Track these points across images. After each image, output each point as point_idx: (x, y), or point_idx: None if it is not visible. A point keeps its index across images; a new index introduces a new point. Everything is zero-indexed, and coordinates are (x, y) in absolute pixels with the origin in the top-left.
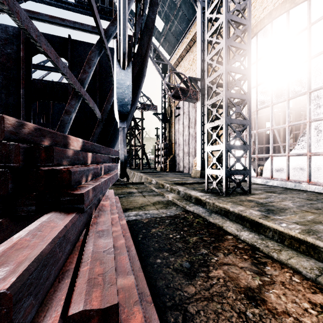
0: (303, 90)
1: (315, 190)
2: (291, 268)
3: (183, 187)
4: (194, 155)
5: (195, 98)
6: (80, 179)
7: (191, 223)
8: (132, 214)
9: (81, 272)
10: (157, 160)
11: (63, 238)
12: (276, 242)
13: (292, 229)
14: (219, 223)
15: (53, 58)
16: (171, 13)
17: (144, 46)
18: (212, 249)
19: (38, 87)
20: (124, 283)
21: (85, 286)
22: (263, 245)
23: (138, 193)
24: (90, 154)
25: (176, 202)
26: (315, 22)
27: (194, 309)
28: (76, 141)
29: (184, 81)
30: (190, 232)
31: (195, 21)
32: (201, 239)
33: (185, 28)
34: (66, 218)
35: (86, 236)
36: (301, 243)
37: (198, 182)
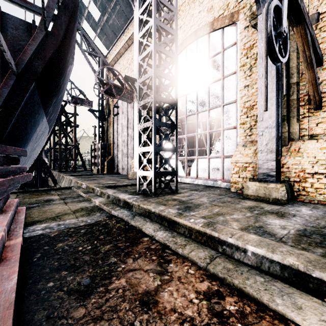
0: (219, 103)
1: (226, 186)
2: (191, 260)
3: (114, 190)
4: (132, 157)
5: (130, 98)
6: None
7: (110, 229)
8: (40, 227)
9: None
10: (93, 161)
11: None
12: (184, 237)
13: (197, 224)
14: (139, 225)
15: None
16: (108, 5)
17: (61, 27)
18: (123, 255)
19: None
20: None
21: None
22: (173, 242)
23: (59, 200)
24: None
25: (103, 207)
26: (226, 48)
27: None
28: None
29: (119, 79)
30: (105, 241)
31: (133, 21)
32: (114, 247)
33: (123, 25)
34: None
35: None
36: (203, 235)
37: (132, 184)
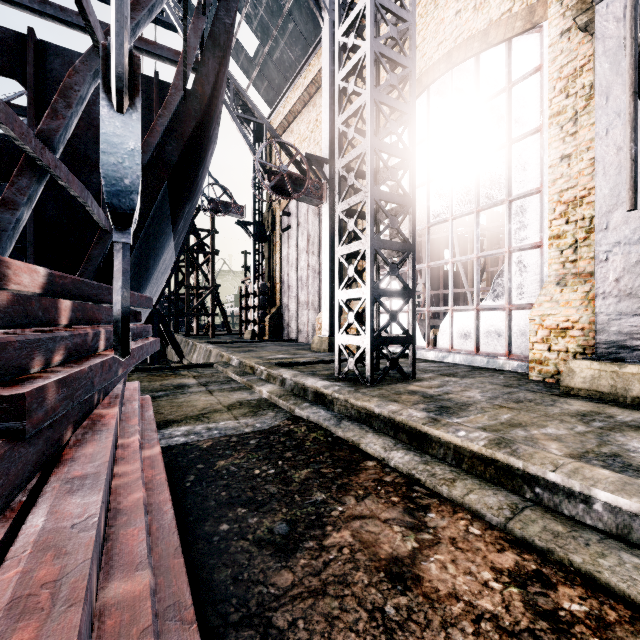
0: (500, 196)
1: (518, 368)
2: (469, 510)
3: (293, 371)
4: (317, 308)
5: (318, 197)
6: (25, 362)
7: (300, 442)
8: (179, 431)
9: None
10: (244, 317)
11: None
12: (448, 466)
13: (474, 441)
14: (353, 438)
15: None
16: (272, 23)
17: (208, 79)
18: (335, 490)
19: None
20: (124, 591)
21: None
22: (426, 473)
23: (197, 387)
24: (66, 302)
25: (277, 401)
26: (517, 81)
27: (285, 619)
28: (28, 271)
29: (297, 161)
30: (296, 461)
31: (320, 48)
32: (316, 474)
33: (300, 57)
34: None
35: (38, 494)
36: (487, 464)
37: (322, 361)
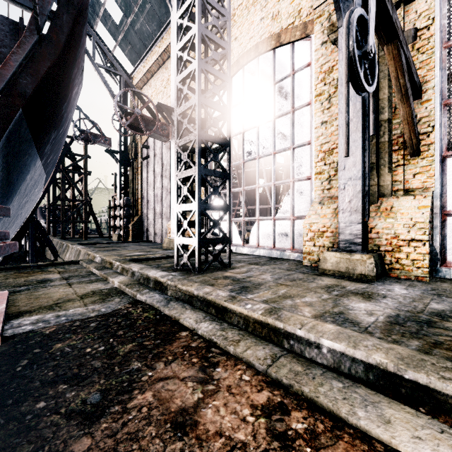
0: (287, 145)
1: (298, 258)
2: (246, 362)
3: (141, 265)
4: (169, 217)
5: (166, 135)
6: None
7: (133, 321)
8: (29, 321)
9: None
10: (113, 224)
11: None
12: (238, 330)
13: (256, 311)
14: (175, 315)
15: None
16: (133, 2)
17: (62, 30)
18: (150, 358)
19: None
20: None
21: None
22: (221, 337)
23: (59, 280)
24: None
25: (124, 289)
26: (297, 70)
27: None
28: None
29: (149, 107)
30: (125, 338)
31: (170, 26)
32: (139, 346)
33: (156, 31)
34: None
35: None
36: (263, 326)
37: (167, 257)
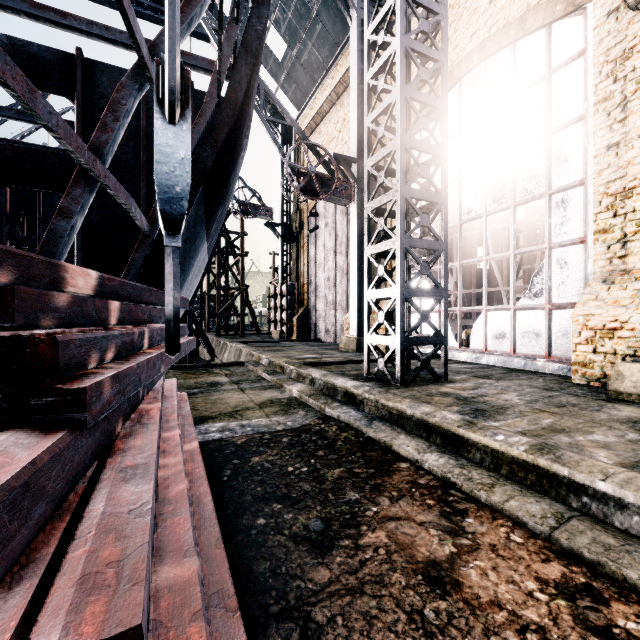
0: (539, 190)
1: (559, 371)
2: (510, 517)
3: (322, 371)
4: (345, 308)
5: (346, 196)
6: (84, 358)
7: (332, 441)
8: (214, 427)
9: (68, 562)
10: (273, 317)
11: (25, 489)
12: (486, 470)
13: (514, 446)
14: (385, 439)
15: (20, 90)
16: (300, 26)
17: (240, 86)
18: (369, 490)
19: (5, 157)
20: (175, 575)
21: (71, 594)
22: (463, 477)
23: (230, 385)
24: (115, 303)
25: (307, 400)
26: (558, 68)
27: (324, 615)
28: (83, 275)
29: (326, 162)
30: (328, 460)
31: (348, 47)
32: (349, 473)
33: (328, 58)
34: (41, 443)
35: (96, 481)
36: (528, 470)
37: (351, 361)
